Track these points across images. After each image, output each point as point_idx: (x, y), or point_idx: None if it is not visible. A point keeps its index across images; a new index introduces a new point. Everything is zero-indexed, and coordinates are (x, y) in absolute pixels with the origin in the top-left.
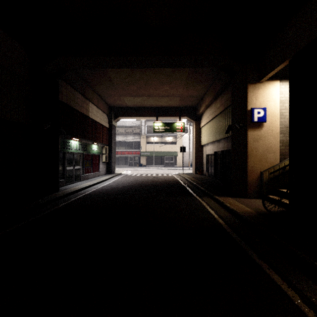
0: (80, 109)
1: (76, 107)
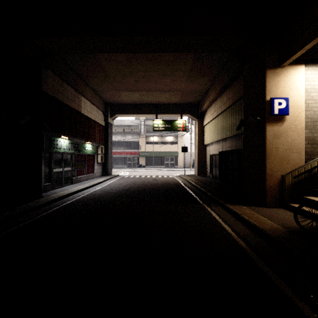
0: (70, 104)
1: (65, 101)
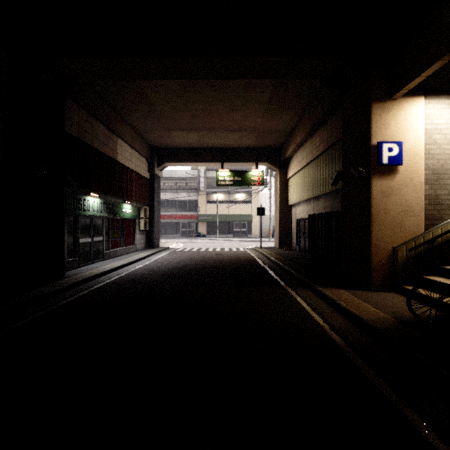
0: (103, 149)
1: (96, 145)
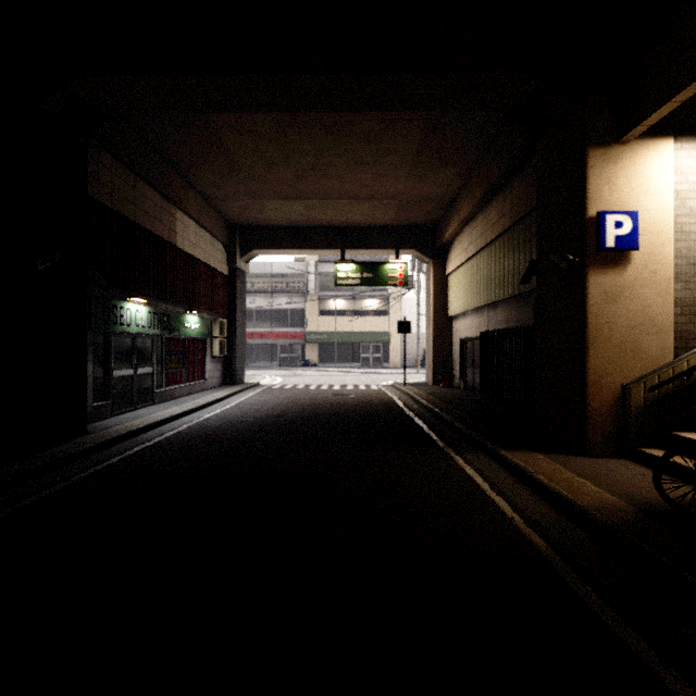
0: (152, 226)
1: (141, 221)
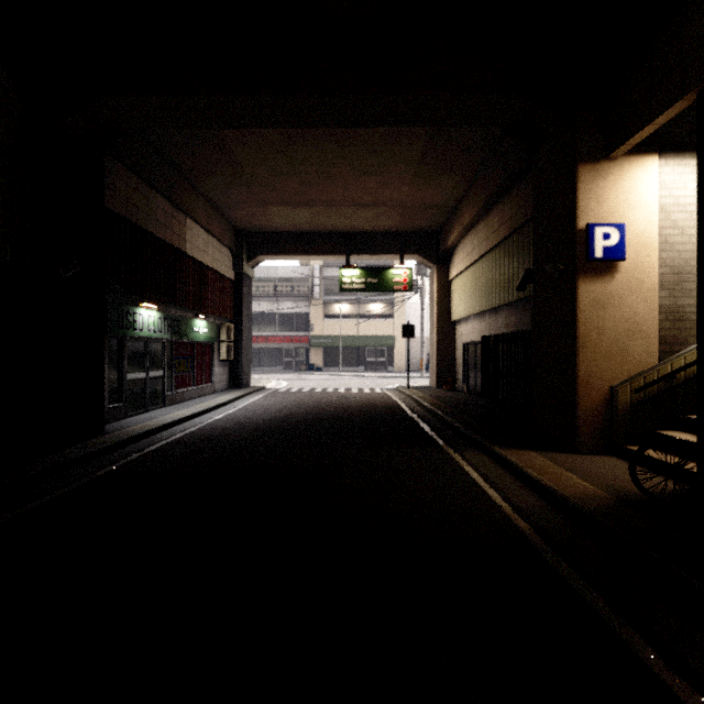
0: (163, 234)
1: (153, 229)
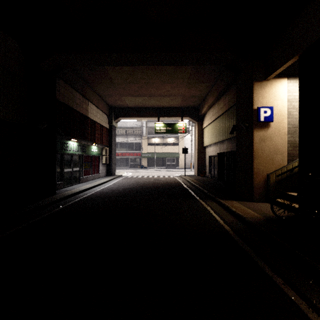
0: (79, 109)
1: (75, 107)
